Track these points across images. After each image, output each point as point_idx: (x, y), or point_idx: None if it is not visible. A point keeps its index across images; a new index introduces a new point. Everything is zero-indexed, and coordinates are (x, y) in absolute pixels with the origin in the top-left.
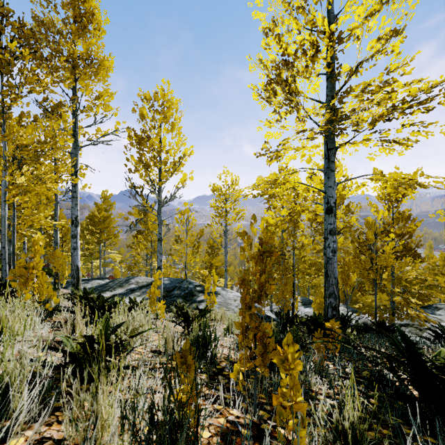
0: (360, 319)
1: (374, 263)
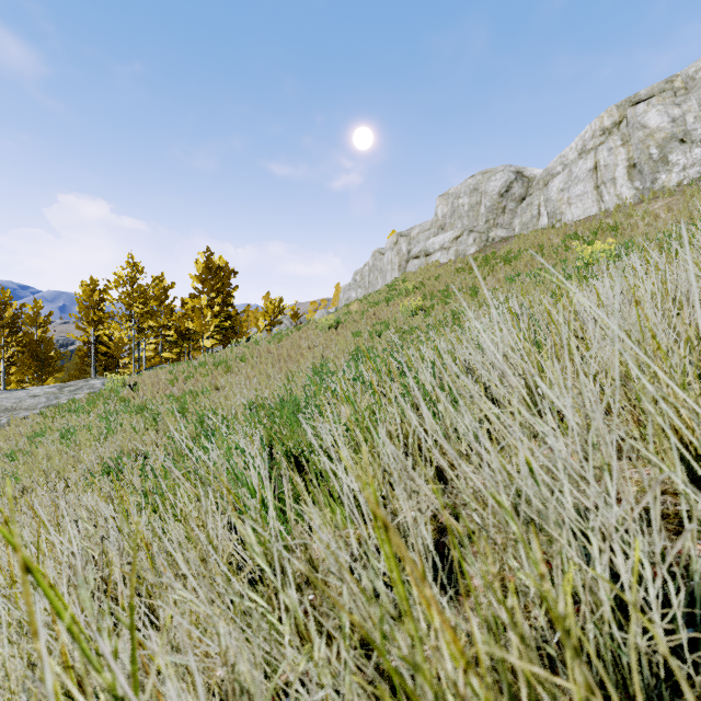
0: None
1: None
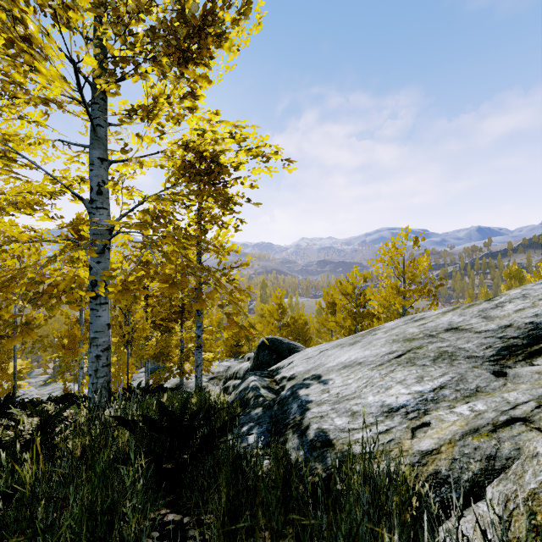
0: (175, 381)
1: (135, 330)
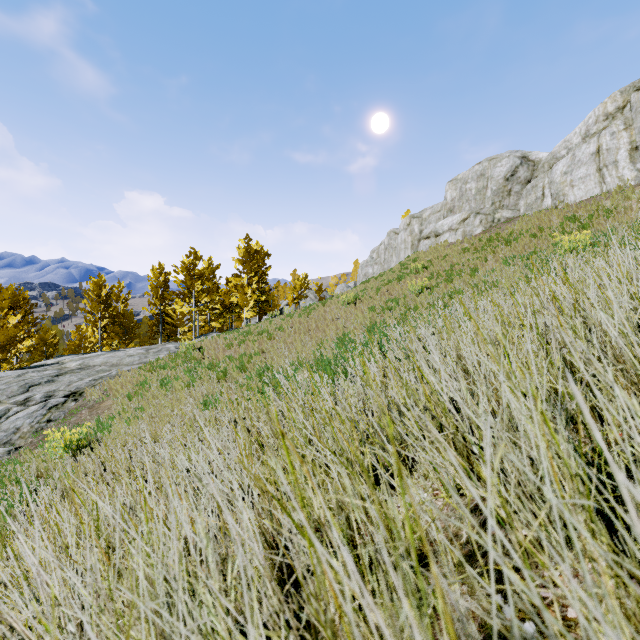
0: None
1: None
